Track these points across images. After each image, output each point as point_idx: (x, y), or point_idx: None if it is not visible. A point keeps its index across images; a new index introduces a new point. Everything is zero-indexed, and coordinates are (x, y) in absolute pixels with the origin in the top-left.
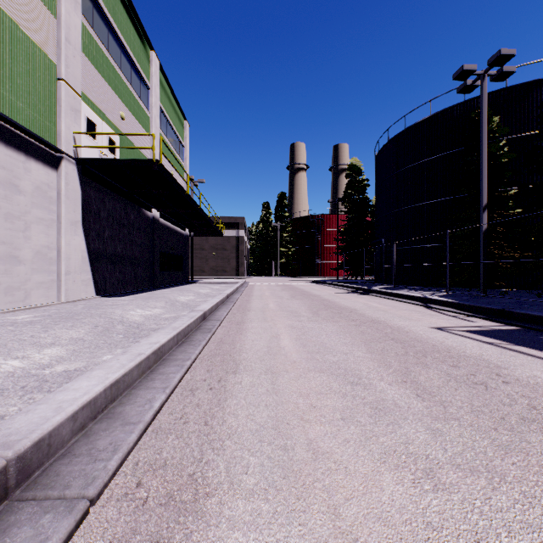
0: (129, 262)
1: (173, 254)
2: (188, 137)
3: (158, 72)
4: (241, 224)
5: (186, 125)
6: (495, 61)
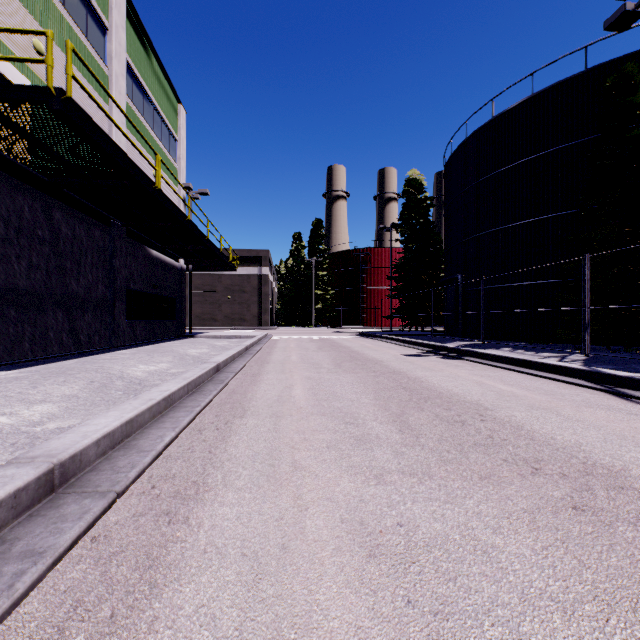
0: (56, 305)
1: (157, 294)
2: (184, 129)
3: (123, 7)
4: (264, 259)
5: (180, 111)
6: None
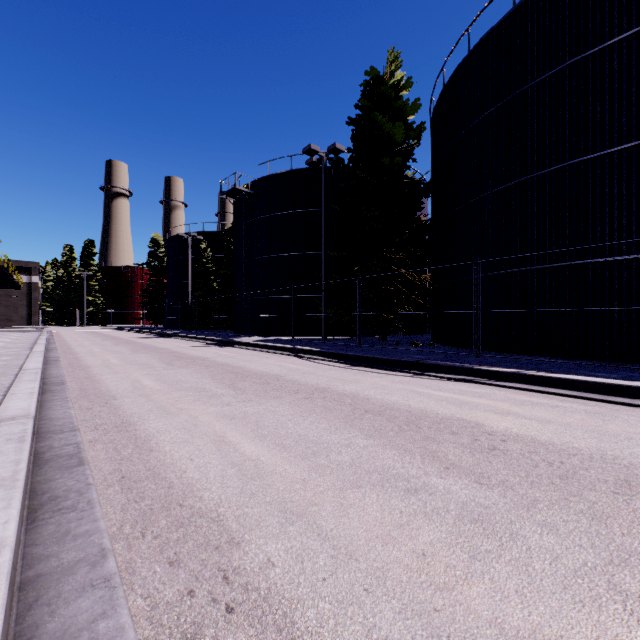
0: None
1: None
2: None
3: None
4: (35, 269)
5: None
6: (191, 235)
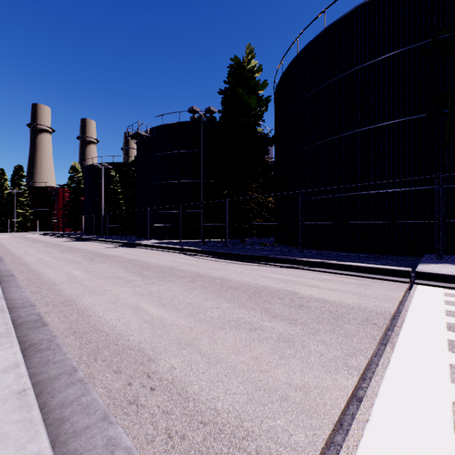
0: None
1: None
2: None
3: None
4: None
5: None
6: (103, 165)
